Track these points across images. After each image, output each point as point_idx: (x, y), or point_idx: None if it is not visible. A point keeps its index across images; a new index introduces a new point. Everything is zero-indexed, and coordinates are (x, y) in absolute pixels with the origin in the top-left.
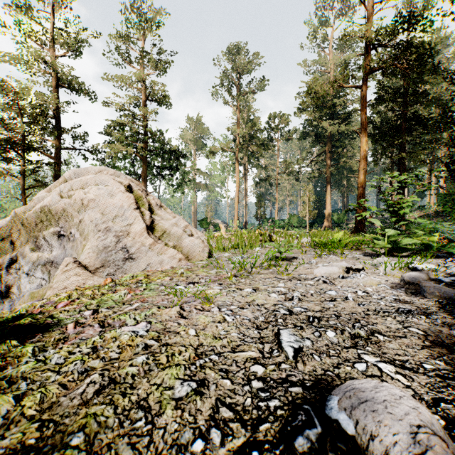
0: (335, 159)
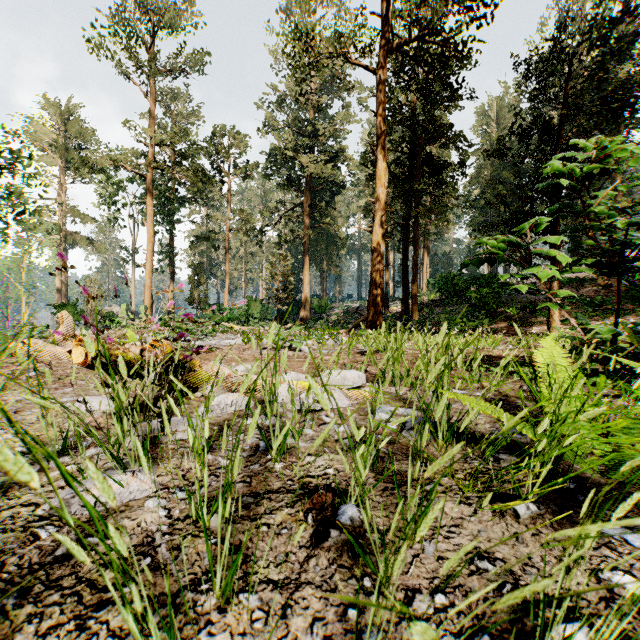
0: (314, 220)
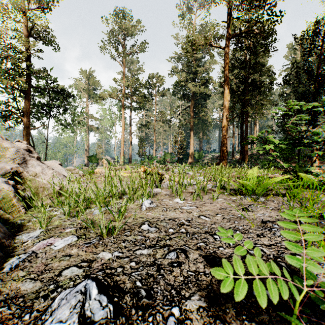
0: (195, 113)
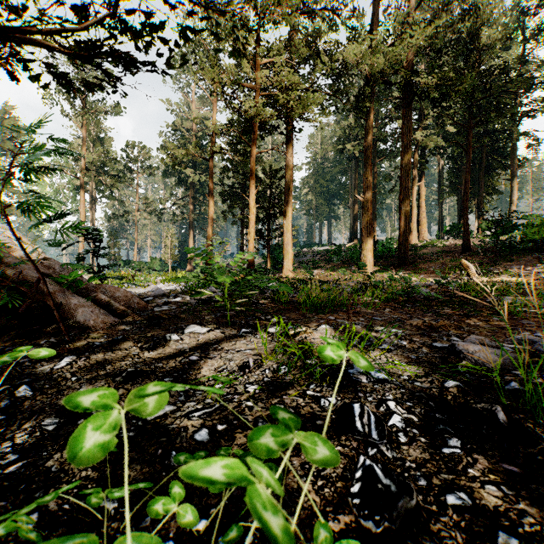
0: (198, 205)
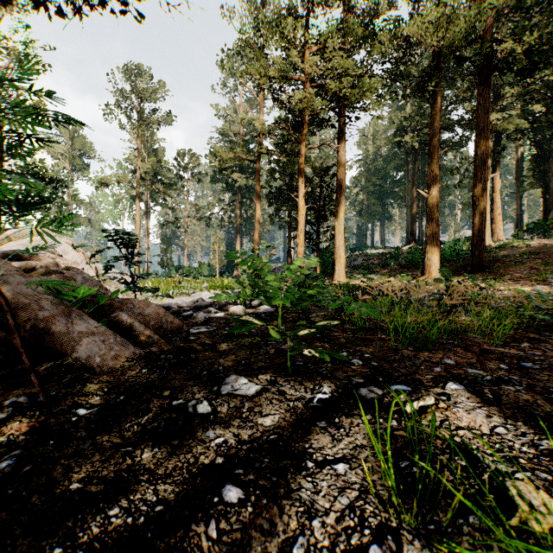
0: (245, 209)
